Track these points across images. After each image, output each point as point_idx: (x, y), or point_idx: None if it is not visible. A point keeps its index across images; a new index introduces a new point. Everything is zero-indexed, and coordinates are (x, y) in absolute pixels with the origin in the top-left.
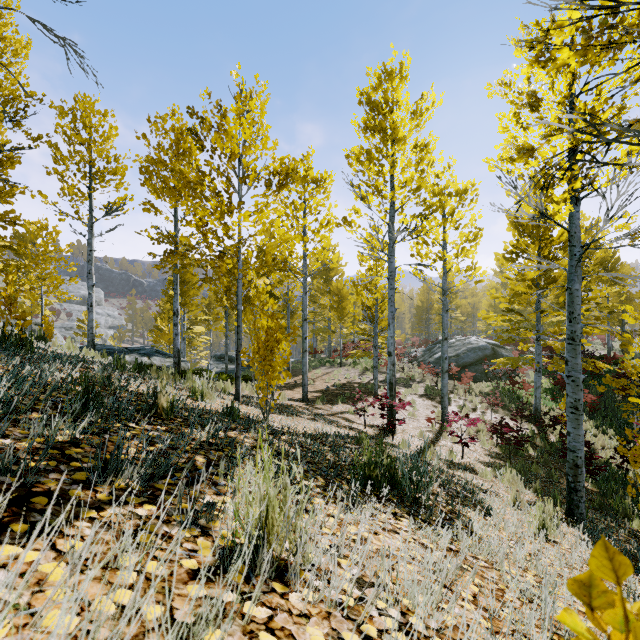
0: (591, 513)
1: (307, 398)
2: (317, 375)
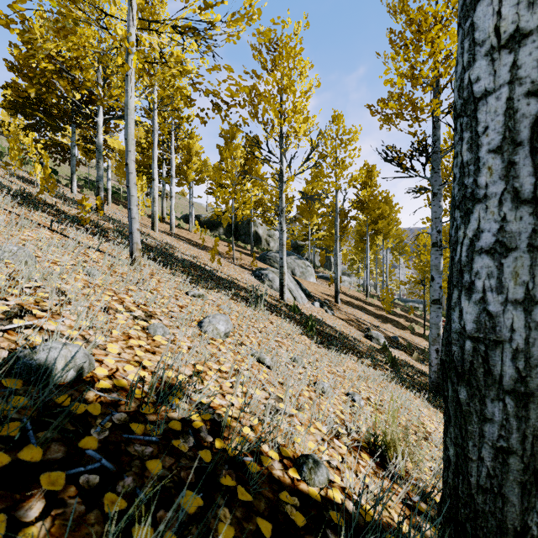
0: None
1: None
2: None
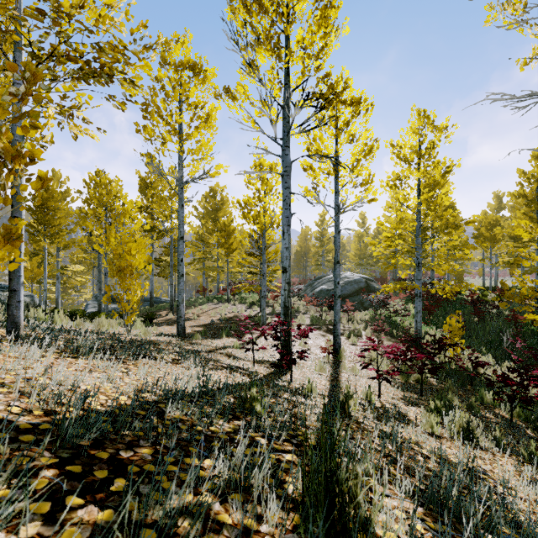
0: None
1: (184, 332)
2: (203, 310)
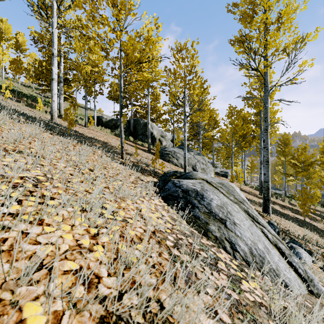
0: None
1: None
2: None
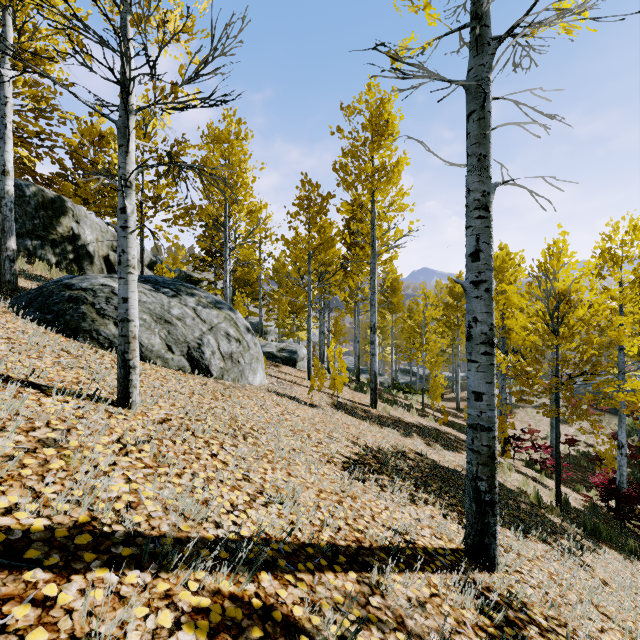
0: (578, 474)
1: (459, 408)
2: None
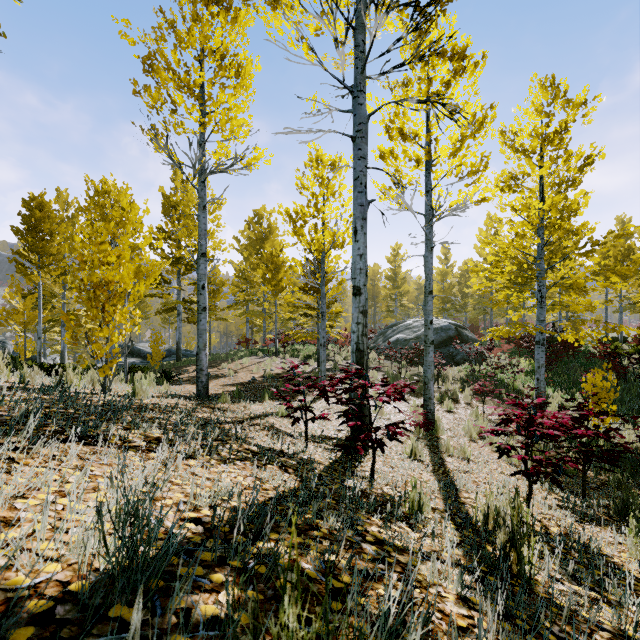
0: None
1: (206, 393)
2: (243, 365)
